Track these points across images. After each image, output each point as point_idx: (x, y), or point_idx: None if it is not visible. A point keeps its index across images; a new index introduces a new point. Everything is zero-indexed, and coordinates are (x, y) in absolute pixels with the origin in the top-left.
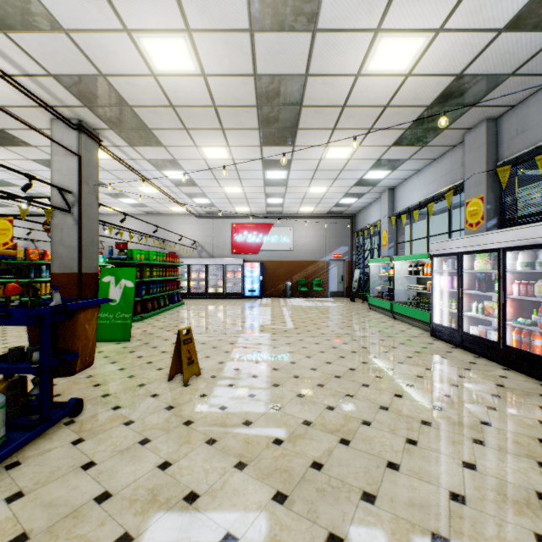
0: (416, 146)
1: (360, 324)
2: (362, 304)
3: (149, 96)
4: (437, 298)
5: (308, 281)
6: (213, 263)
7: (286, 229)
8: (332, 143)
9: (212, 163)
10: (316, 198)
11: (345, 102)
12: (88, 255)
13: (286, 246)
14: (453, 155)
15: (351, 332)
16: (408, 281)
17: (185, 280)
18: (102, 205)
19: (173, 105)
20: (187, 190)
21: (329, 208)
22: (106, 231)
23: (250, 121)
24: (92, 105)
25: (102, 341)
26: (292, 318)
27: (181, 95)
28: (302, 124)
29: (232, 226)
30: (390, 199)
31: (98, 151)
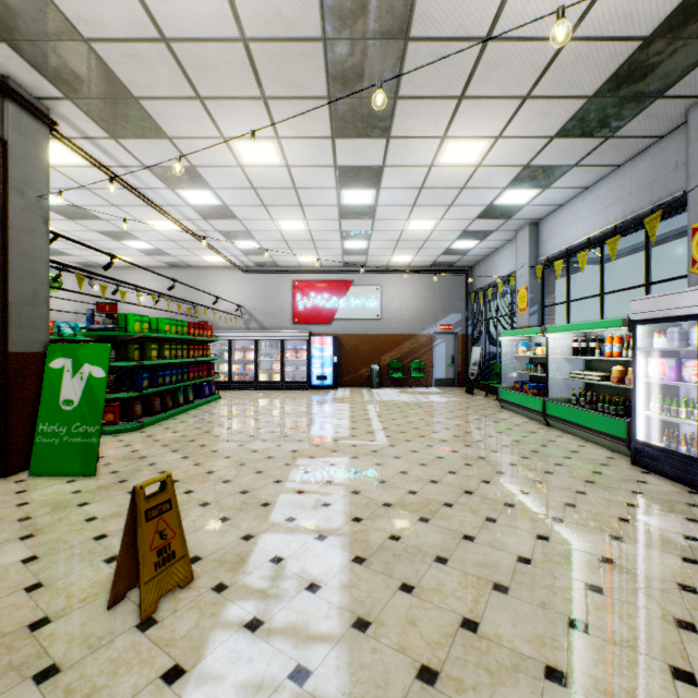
0: (595, 137)
1: (497, 437)
2: (485, 398)
3: (115, 12)
4: (642, 397)
5: (404, 364)
6: (266, 338)
7: (372, 289)
8: (454, 131)
9: (255, 173)
10: (417, 240)
11: (490, 26)
12: (24, 320)
13: (372, 312)
14: (657, 153)
15: (487, 454)
16: (568, 365)
17: (225, 363)
18: (62, 236)
19: (165, 36)
20: (222, 225)
21: (434, 257)
22: (93, 287)
23: (312, 79)
24: (14, 37)
25: (45, 476)
26: (383, 423)
27: (176, 7)
28: (406, 87)
29: (293, 284)
30: (533, 239)
31: (48, 139)
